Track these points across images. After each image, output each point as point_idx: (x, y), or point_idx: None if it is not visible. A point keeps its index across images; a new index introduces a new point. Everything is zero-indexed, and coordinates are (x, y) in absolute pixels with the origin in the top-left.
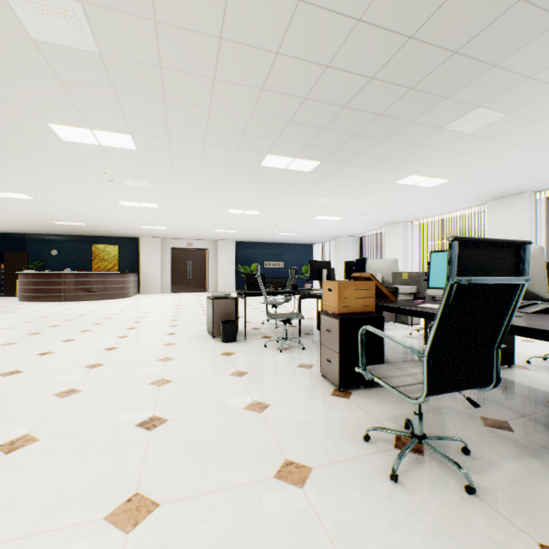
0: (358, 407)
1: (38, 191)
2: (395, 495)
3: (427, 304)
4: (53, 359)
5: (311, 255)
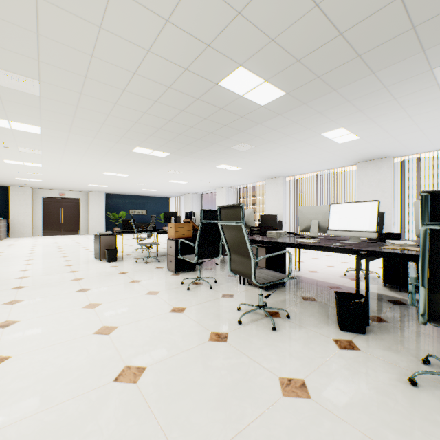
0: (182, 277)
1: None
2: (187, 292)
3: None
4: None
5: (168, 205)
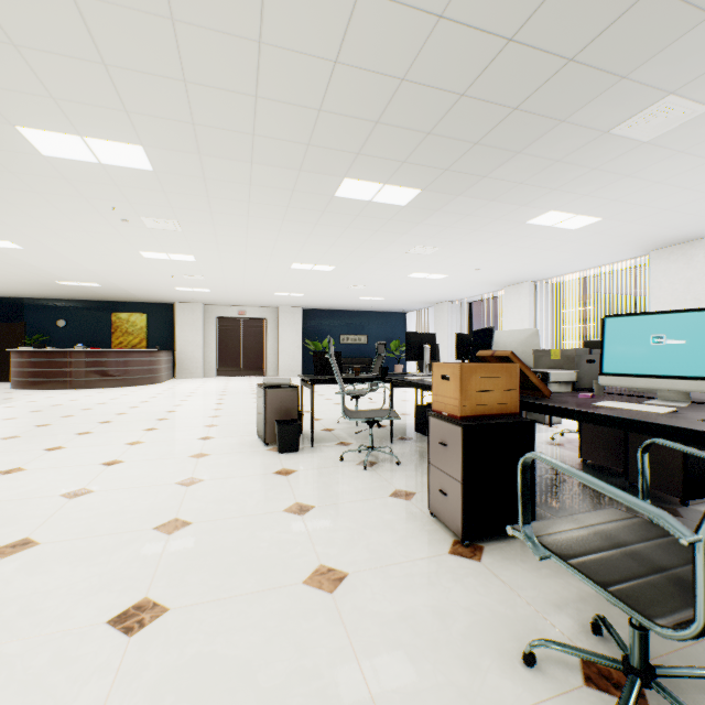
0: (498, 579)
1: (25, 237)
2: None
3: (607, 401)
4: (18, 482)
5: (403, 326)
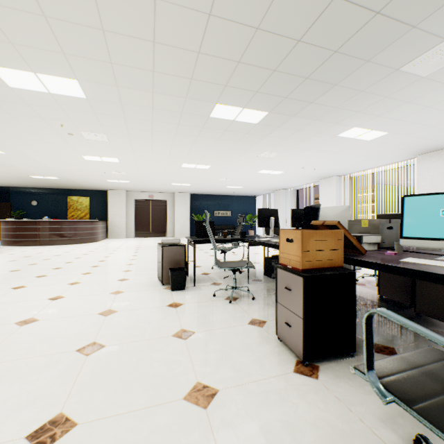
0: (333, 395)
1: (5, 145)
2: None
3: (410, 258)
4: None
5: (254, 205)
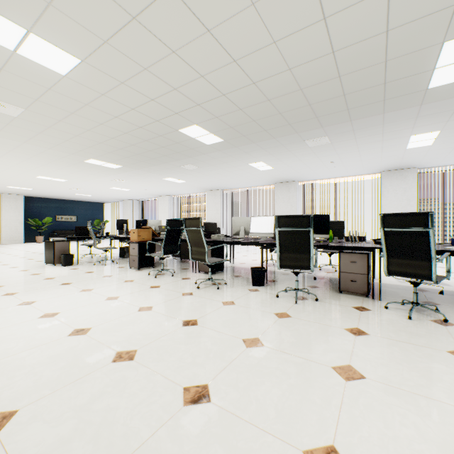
0: (146, 272)
1: None
2: (156, 279)
3: None
4: None
5: (102, 211)
